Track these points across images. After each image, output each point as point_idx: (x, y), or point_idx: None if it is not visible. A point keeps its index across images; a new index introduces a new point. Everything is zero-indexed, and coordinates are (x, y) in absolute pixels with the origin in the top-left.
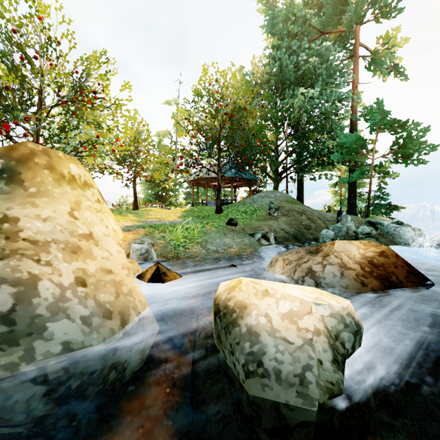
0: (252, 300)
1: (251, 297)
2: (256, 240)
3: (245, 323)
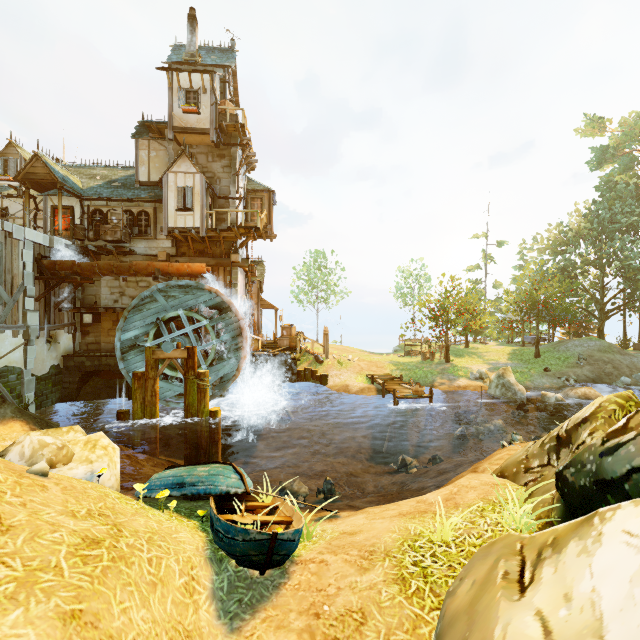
0: (547, 394)
1: (547, 393)
2: (562, 381)
3: (546, 396)
